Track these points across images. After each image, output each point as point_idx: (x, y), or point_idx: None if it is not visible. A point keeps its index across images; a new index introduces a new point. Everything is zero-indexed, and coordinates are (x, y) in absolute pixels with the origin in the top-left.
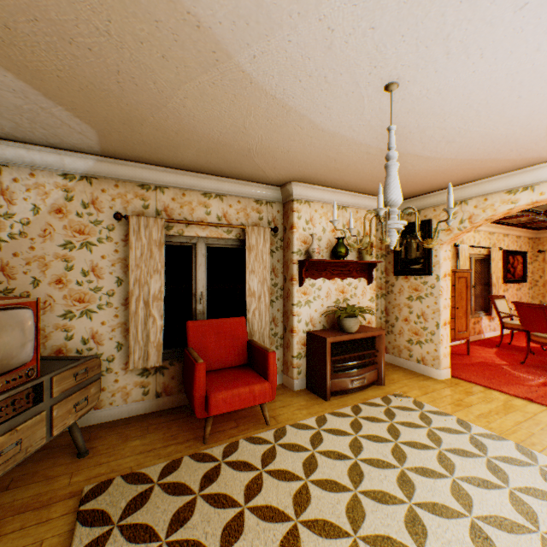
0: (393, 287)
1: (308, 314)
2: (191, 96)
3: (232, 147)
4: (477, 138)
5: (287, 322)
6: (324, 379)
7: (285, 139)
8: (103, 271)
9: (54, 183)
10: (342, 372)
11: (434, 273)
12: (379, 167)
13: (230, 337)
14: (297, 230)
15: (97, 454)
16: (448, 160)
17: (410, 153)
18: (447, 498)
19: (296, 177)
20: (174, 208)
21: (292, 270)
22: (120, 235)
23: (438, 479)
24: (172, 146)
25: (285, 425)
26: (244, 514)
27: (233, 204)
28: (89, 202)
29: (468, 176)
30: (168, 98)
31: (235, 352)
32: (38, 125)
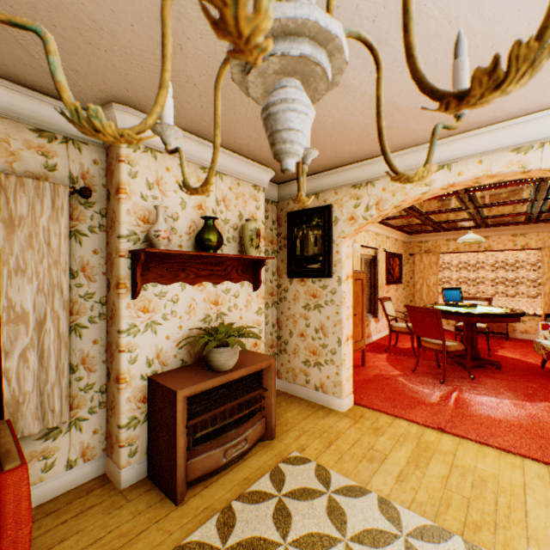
0: (287, 293)
1: (152, 345)
2: None
3: None
4: (421, 41)
5: (112, 363)
6: (173, 465)
7: None
8: None
9: None
10: (208, 442)
11: (336, 275)
12: None
13: None
14: (128, 196)
15: None
16: (366, 98)
17: None
18: None
19: (117, 89)
20: None
21: (119, 269)
22: None
23: None
24: None
25: None
26: None
27: None
28: None
29: None
30: None
31: None
32: None
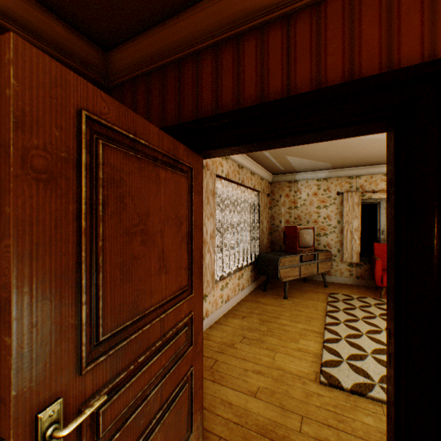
0: None
1: None
2: (368, 149)
3: None
4: None
5: None
6: None
7: None
8: (331, 217)
9: (313, 184)
10: None
11: None
12: None
13: None
14: None
15: (330, 288)
16: None
17: None
18: None
19: None
20: (365, 185)
21: None
22: (338, 201)
23: None
24: (362, 160)
25: None
26: None
27: None
28: (325, 189)
29: None
30: (359, 151)
31: None
32: (311, 167)
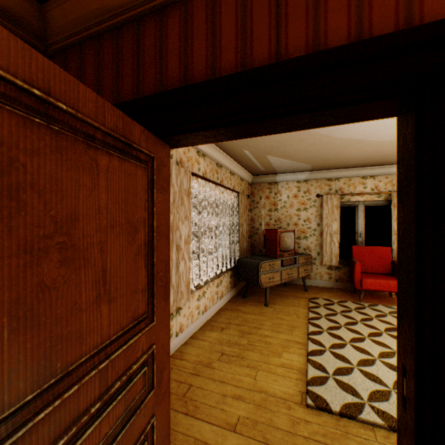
0: None
1: None
2: (349, 150)
3: (374, 156)
4: None
5: None
6: None
7: None
8: (311, 220)
9: (293, 185)
10: None
11: None
12: None
13: (378, 257)
14: None
15: (311, 292)
16: None
17: None
18: None
19: None
20: (344, 187)
21: None
22: (318, 204)
23: None
24: (342, 162)
25: None
26: (372, 319)
27: (382, 180)
28: (305, 191)
29: None
30: (340, 153)
31: (381, 266)
32: (291, 168)
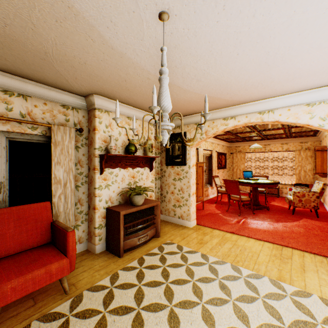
0: (165, 173)
1: (107, 194)
2: None
3: (25, 45)
4: (213, 80)
5: (91, 202)
6: (119, 242)
7: (79, 49)
8: None
9: None
10: (132, 234)
11: (188, 164)
12: (157, 92)
13: (33, 221)
14: (98, 131)
15: None
16: (196, 94)
17: (176, 84)
18: (200, 323)
19: (96, 90)
20: None
21: (95, 162)
22: None
23: (194, 308)
24: None
25: (83, 290)
26: None
27: (39, 105)
28: None
29: None
30: None
31: (38, 234)
32: None
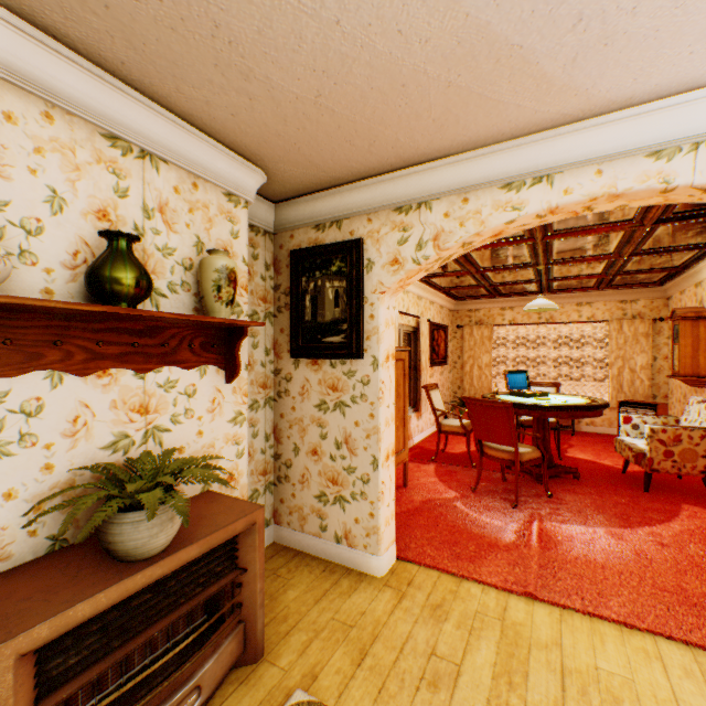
0: (291, 383)
1: None
2: None
3: None
4: None
5: None
6: None
7: None
8: None
9: None
10: None
11: (370, 354)
12: None
13: None
14: None
15: None
16: (439, 1)
17: None
18: None
19: None
20: None
21: None
22: None
23: None
24: None
25: None
26: None
27: None
28: None
29: (446, 132)
30: None
31: None
32: None
